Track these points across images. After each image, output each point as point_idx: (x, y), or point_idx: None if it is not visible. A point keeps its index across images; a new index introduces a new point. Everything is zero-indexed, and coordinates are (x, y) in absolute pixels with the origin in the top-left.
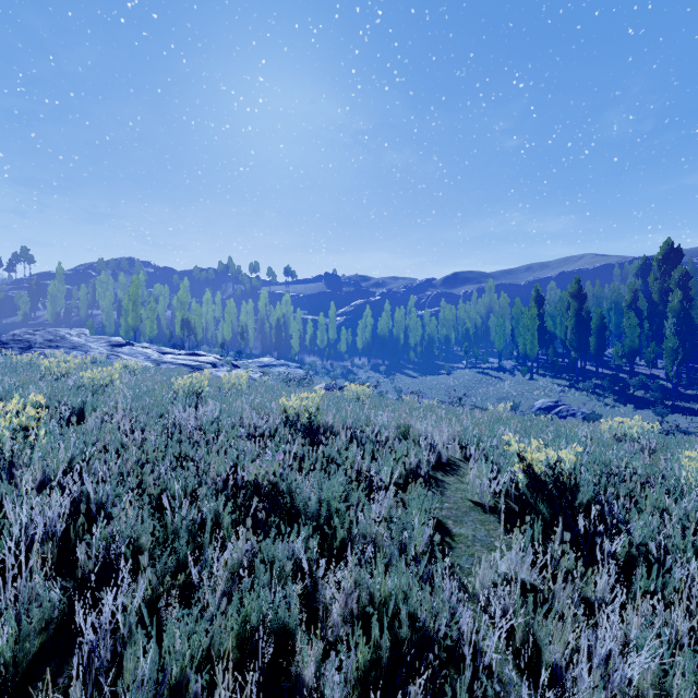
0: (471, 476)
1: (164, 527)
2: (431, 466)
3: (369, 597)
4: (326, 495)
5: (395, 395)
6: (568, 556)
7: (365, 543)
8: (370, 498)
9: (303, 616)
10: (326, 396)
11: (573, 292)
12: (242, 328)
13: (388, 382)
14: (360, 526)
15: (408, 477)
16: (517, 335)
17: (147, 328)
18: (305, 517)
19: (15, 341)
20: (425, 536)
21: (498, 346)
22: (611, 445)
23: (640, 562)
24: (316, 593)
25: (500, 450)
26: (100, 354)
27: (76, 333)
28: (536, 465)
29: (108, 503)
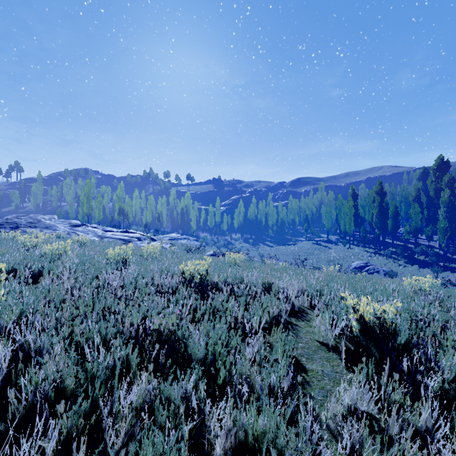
0: (317, 321)
1: (84, 370)
2: (287, 313)
3: (245, 435)
4: (211, 342)
5: (259, 258)
6: (397, 391)
7: (241, 382)
8: (244, 340)
9: (192, 448)
10: (213, 261)
11: (377, 191)
12: (158, 214)
13: (255, 250)
14: (237, 367)
15: (271, 322)
16: (339, 219)
17: (96, 214)
18: (196, 358)
19: (8, 223)
20: (288, 378)
21: (327, 226)
22: (411, 296)
23: (451, 394)
24: (203, 426)
25: (336, 302)
26: (64, 232)
27: (48, 217)
28: (366, 315)
29: (43, 350)
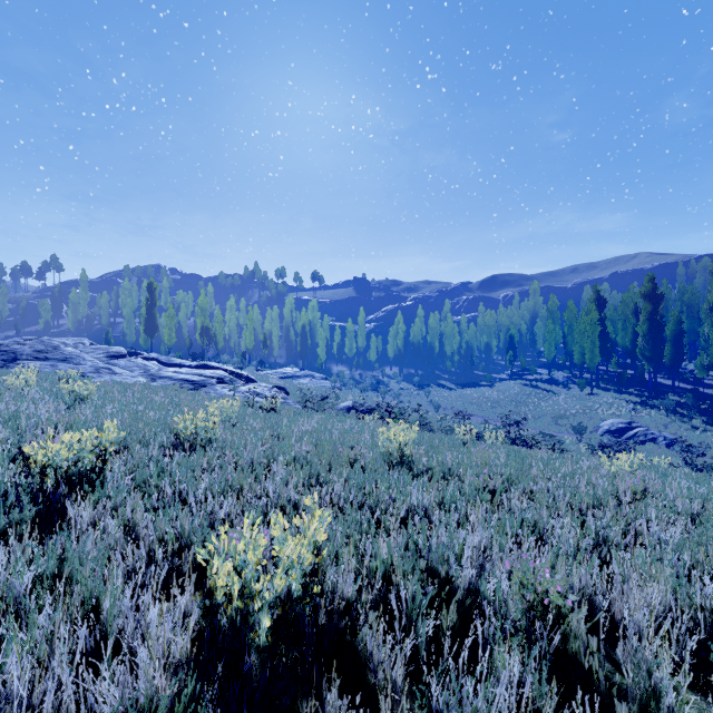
0: None
1: None
2: None
3: None
4: None
5: (431, 410)
6: None
7: None
8: None
9: None
10: (347, 454)
11: (645, 292)
12: (265, 336)
13: (423, 395)
14: None
15: None
16: (570, 342)
17: (165, 336)
18: None
19: None
20: None
21: (548, 355)
22: None
23: None
24: None
25: None
26: (90, 368)
27: (74, 342)
28: None
29: None
